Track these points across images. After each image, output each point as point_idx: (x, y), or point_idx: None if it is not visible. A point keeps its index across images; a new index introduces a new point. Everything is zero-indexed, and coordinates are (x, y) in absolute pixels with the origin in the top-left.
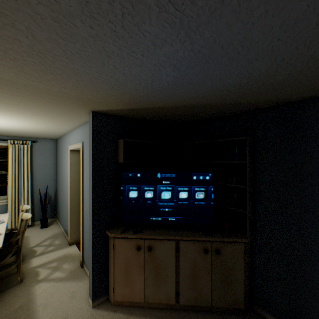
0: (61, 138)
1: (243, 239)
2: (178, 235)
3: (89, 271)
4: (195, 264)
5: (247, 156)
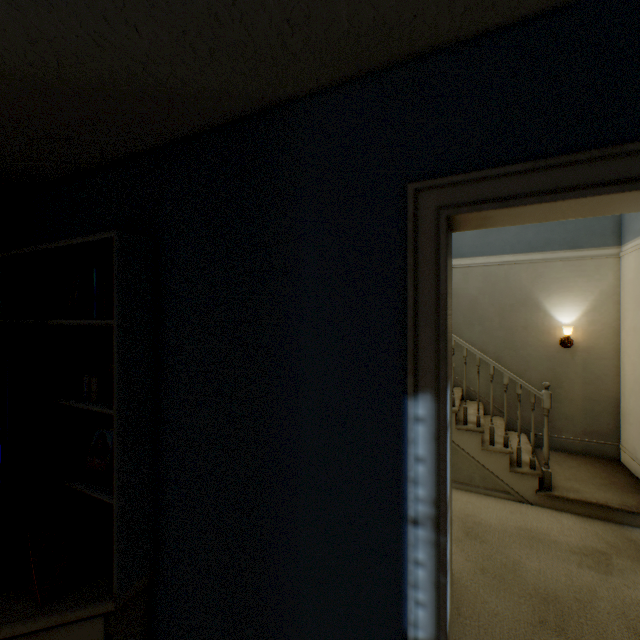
0: None
1: (98, 604)
2: None
3: None
4: None
5: (116, 300)
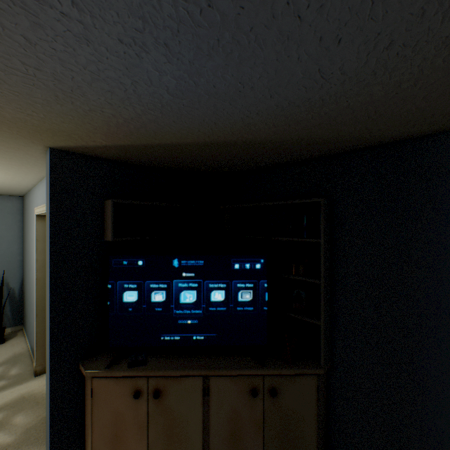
0: (28, 195)
1: (316, 368)
2: (208, 367)
3: (47, 440)
4: (236, 416)
5: (322, 230)
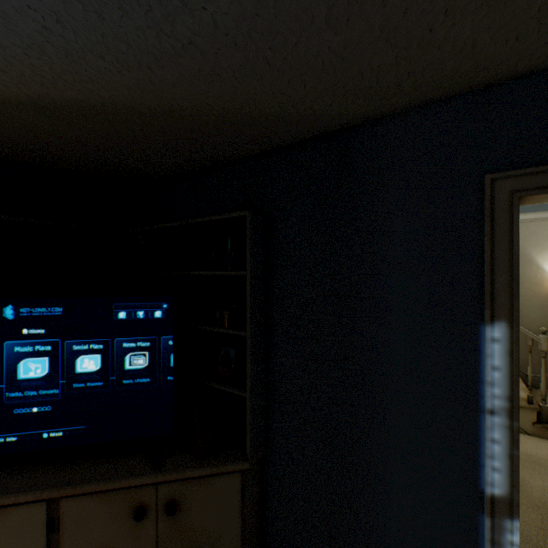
0: None
1: (239, 463)
2: (57, 484)
3: None
4: None
5: (249, 258)
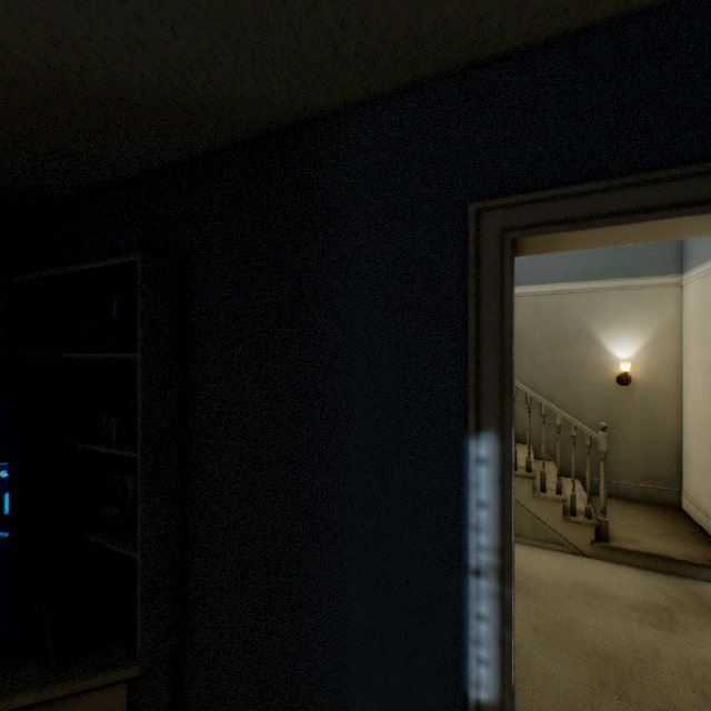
0: None
1: (120, 669)
2: None
3: None
4: None
5: (140, 331)
